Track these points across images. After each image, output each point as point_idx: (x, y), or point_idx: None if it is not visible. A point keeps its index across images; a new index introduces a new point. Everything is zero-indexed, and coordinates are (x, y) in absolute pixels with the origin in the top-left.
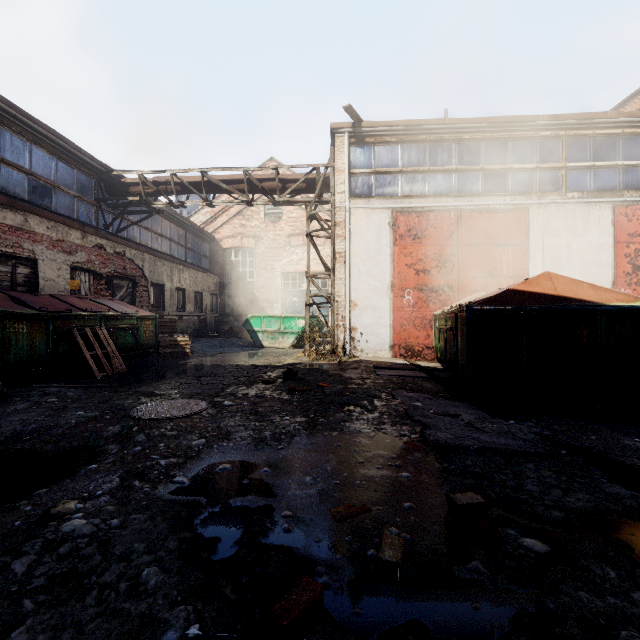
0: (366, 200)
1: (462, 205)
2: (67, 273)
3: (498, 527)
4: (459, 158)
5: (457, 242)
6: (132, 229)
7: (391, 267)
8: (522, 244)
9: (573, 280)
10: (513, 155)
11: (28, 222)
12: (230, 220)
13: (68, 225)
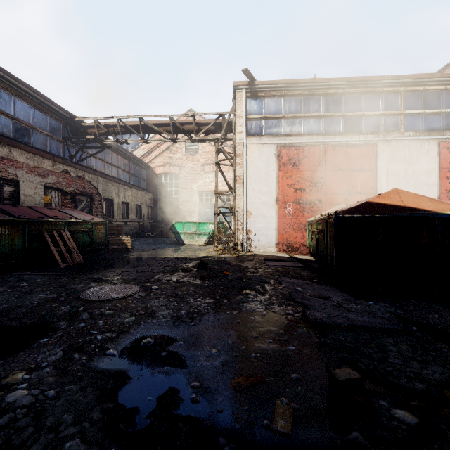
0: (258, 138)
1: (328, 141)
2: (41, 191)
3: (372, 398)
4: (326, 107)
5: (324, 168)
6: (90, 159)
7: (276, 186)
8: (372, 169)
9: (415, 194)
10: (365, 105)
11: (12, 153)
12: (161, 154)
13: (42, 156)
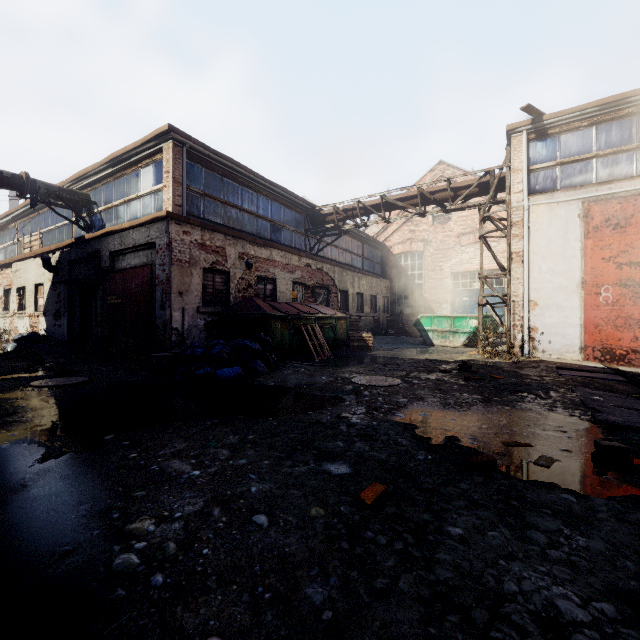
0: (549, 195)
1: None
2: (290, 287)
3: (639, 468)
4: None
5: None
6: (326, 248)
7: (581, 262)
8: None
9: None
10: None
11: (272, 254)
12: (400, 228)
13: (291, 253)
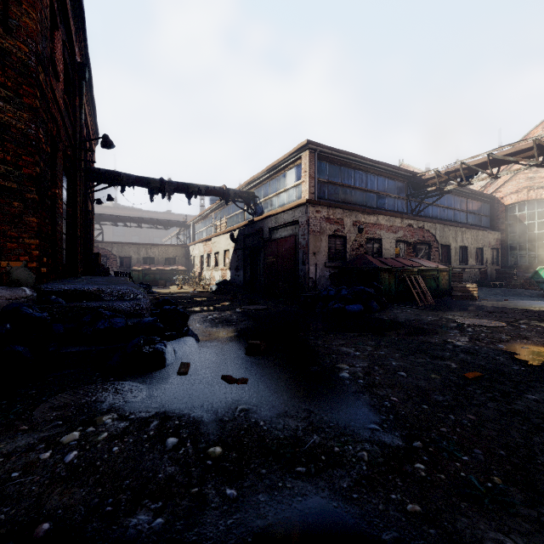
0: None
1: None
2: (394, 244)
3: None
4: None
5: None
6: (426, 208)
7: None
8: None
9: None
10: None
11: (378, 219)
12: (513, 177)
13: (395, 216)
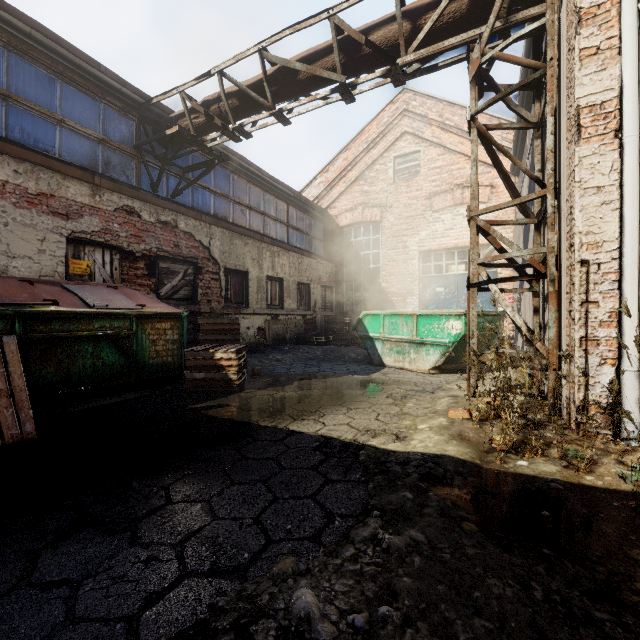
0: None
1: None
2: (60, 247)
3: None
4: None
5: None
6: (201, 195)
7: None
8: None
9: None
10: None
11: None
12: (348, 188)
13: (57, 170)
